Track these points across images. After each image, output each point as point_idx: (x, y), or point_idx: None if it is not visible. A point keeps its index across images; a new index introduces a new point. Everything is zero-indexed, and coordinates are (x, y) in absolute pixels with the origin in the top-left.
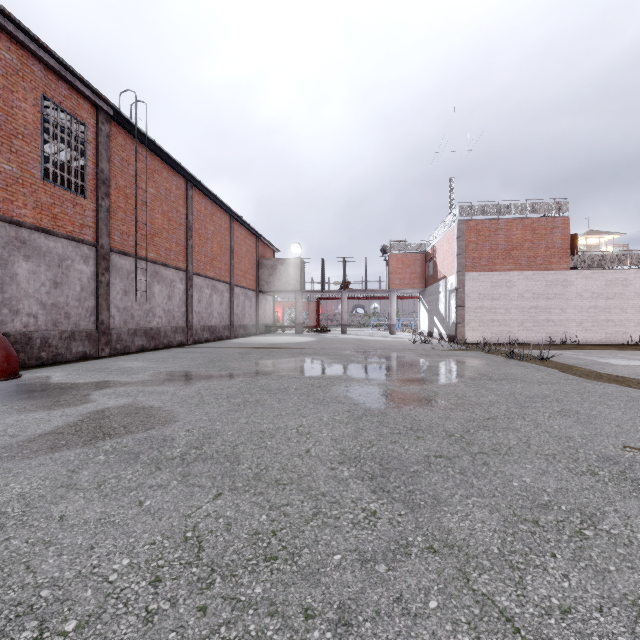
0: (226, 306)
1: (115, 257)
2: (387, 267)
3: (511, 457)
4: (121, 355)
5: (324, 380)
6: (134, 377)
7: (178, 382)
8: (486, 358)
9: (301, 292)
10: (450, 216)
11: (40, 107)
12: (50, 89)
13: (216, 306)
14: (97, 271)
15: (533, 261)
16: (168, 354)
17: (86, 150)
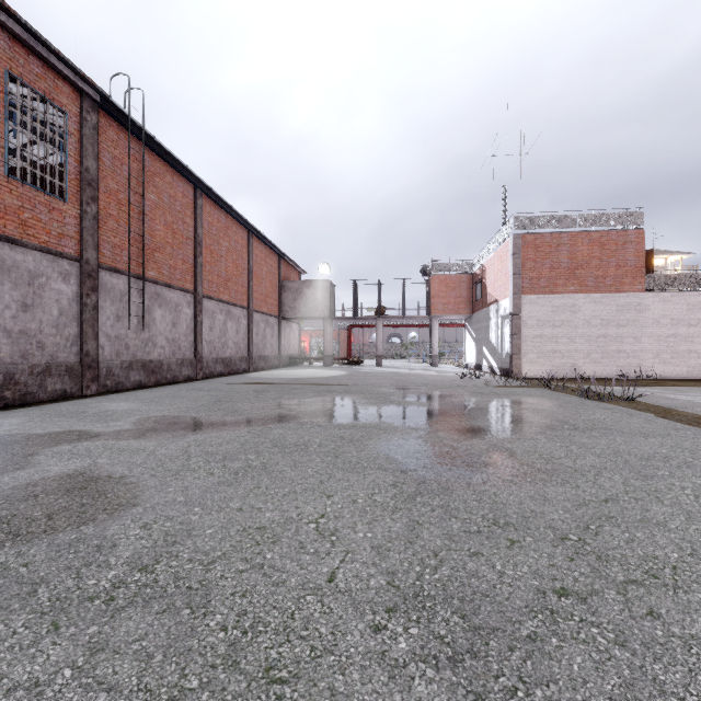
0: (243, 335)
1: (104, 275)
2: (428, 290)
3: (690, 594)
4: (112, 393)
5: (357, 430)
6: (111, 425)
7: (165, 433)
8: (556, 398)
9: (330, 319)
10: (503, 230)
11: (3, 86)
12: (17, 65)
13: (231, 335)
14: (81, 291)
15: (602, 282)
16: (168, 392)
17: (66, 143)
